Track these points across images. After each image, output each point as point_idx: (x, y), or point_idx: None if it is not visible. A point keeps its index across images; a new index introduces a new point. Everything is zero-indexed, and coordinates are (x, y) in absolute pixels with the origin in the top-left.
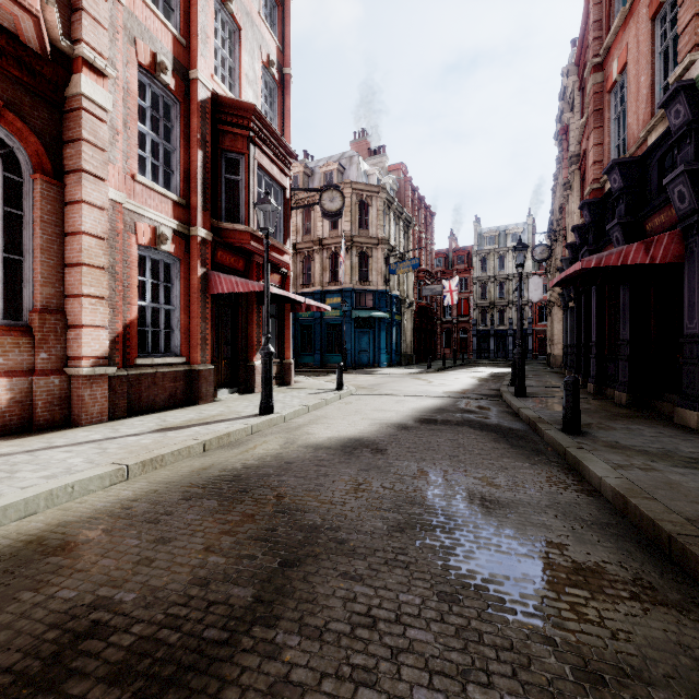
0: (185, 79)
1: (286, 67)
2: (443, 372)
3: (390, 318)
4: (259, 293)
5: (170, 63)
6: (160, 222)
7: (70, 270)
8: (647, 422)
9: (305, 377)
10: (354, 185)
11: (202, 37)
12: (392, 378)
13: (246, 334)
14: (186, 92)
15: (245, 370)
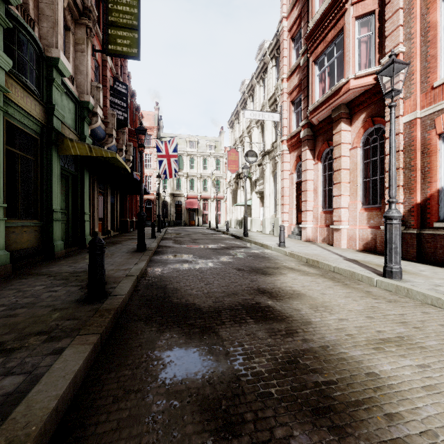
0: None
1: None
2: None
3: None
4: None
5: None
6: None
7: None
8: None
9: None
10: None
11: None
12: None
13: None
14: None
15: None
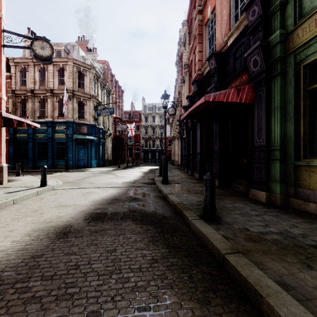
0: None
1: None
2: (126, 169)
3: (98, 140)
4: None
5: None
6: None
7: None
8: (238, 199)
9: (29, 176)
10: (75, 61)
11: None
12: (95, 174)
13: None
14: None
15: None
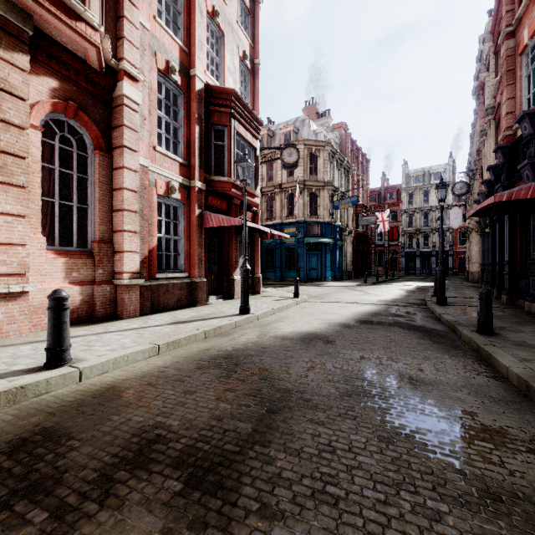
0: (187, 76)
1: (256, 58)
2: (377, 285)
3: (334, 243)
4: (237, 226)
5: (178, 66)
6: (171, 178)
7: (116, 214)
8: None
9: (269, 288)
10: (306, 141)
11: (199, 45)
12: (336, 289)
13: (228, 256)
14: (188, 85)
15: (227, 282)
